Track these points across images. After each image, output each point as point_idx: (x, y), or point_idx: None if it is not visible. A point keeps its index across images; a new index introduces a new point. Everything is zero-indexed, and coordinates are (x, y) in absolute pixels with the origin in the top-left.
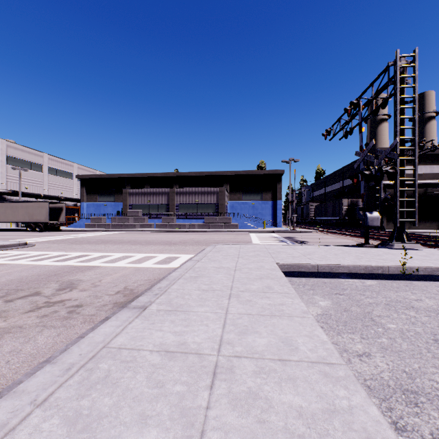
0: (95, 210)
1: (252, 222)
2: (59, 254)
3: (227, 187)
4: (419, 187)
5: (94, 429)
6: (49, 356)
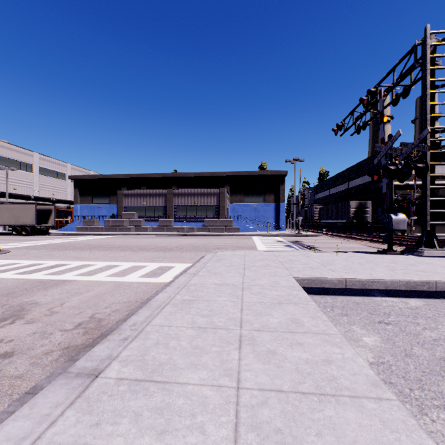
0: (89, 212)
1: (254, 225)
2: (31, 263)
3: (228, 189)
4: None
5: None
6: None
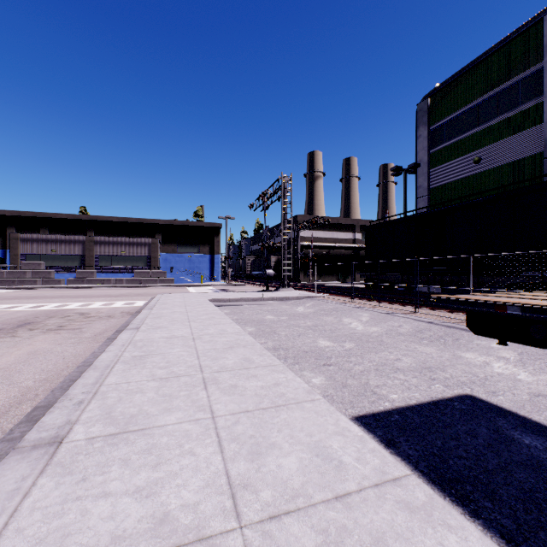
0: None
1: (189, 277)
2: (11, 305)
3: (159, 237)
4: (324, 248)
5: (165, 316)
6: (125, 321)
